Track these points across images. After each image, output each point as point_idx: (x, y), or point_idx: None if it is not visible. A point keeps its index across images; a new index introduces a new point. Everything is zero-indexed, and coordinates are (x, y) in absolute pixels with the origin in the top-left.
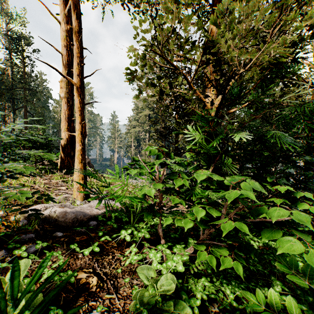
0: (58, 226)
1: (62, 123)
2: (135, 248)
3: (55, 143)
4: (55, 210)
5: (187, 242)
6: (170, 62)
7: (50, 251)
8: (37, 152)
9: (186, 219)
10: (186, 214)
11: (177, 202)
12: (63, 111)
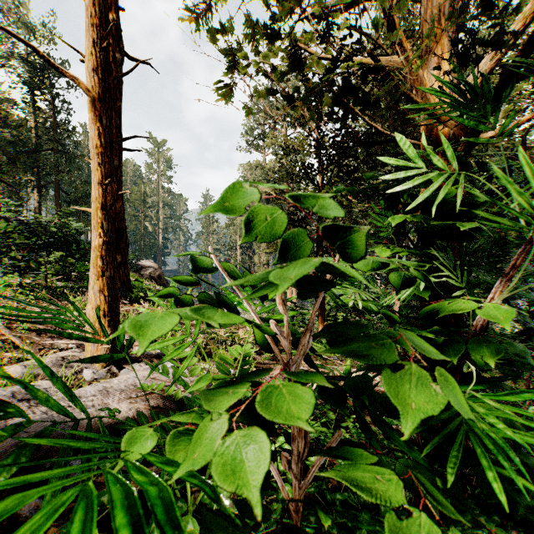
0: None
1: None
2: None
3: None
4: None
5: None
6: None
7: None
8: (54, 256)
9: None
10: None
11: None
12: None
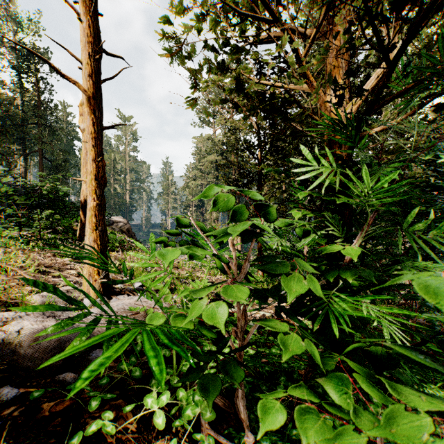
0: (17, 367)
1: (83, 169)
2: None
3: None
4: (20, 328)
5: None
6: None
7: None
8: (45, 213)
9: (343, 433)
10: (322, 381)
11: (297, 351)
12: (84, 151)
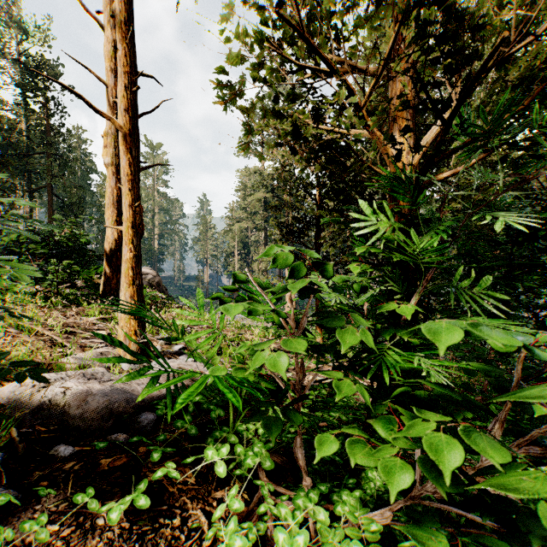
0: (67, 428)
1: (107, 211)
2: (239, 500)
3: (101, 249)
4: (65, 389)
5: (360, 473)
6: (319, 53)
7: (27, 507)
8: (62, 264)
9: (382, 449)
10: (372, 421)
11: (349, 392)
12: (109, 190)
